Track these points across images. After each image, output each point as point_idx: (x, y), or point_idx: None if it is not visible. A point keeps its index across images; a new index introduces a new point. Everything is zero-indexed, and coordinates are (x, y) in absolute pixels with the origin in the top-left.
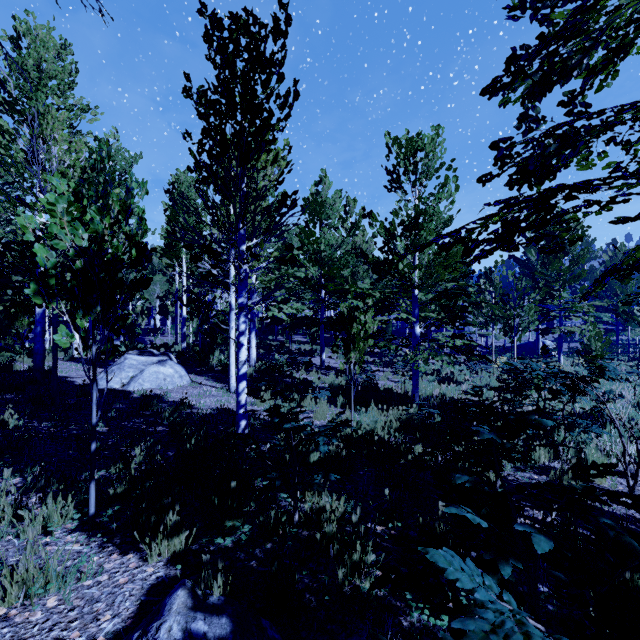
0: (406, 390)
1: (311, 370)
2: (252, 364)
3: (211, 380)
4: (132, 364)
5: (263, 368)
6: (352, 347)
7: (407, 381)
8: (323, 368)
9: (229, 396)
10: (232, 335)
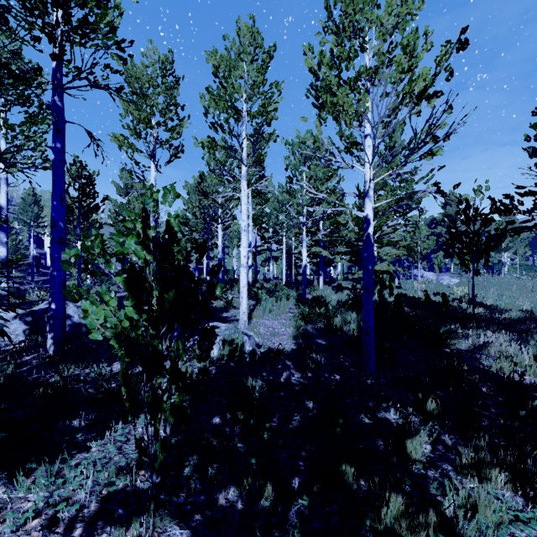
0: None
1: None
2: None
3: None
4: None
5: None
6: None
7: None
8: None
9: None
10: None
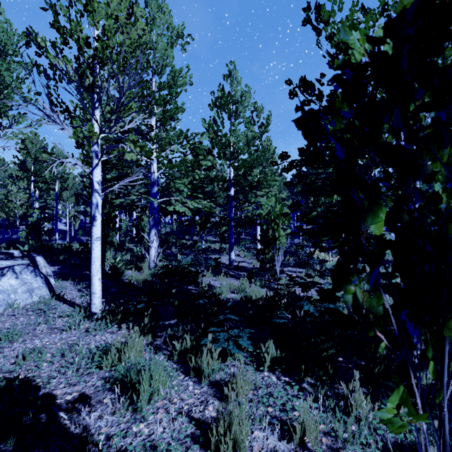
0: None
1: (219, 271)
2: (151, 266)
3: (85, 291)
4: None
5: (163, 271)
6: None
7: None
8: (232, 268)
9: (78, 330)
10: (95, 230)
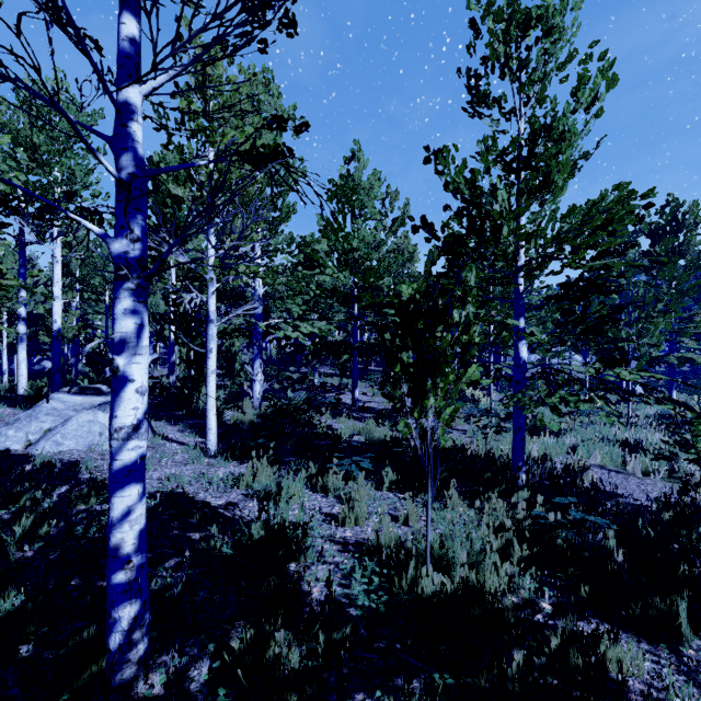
0: (488, 450)
1: (340, 413)
2: (256, 405)
3: (187, 431)
4: (54, 409)
5: (271, 411)
6: (430, 384)
7: (479, 431)
8: (356, 409)
9: (201, 463)
10: (211, 362)
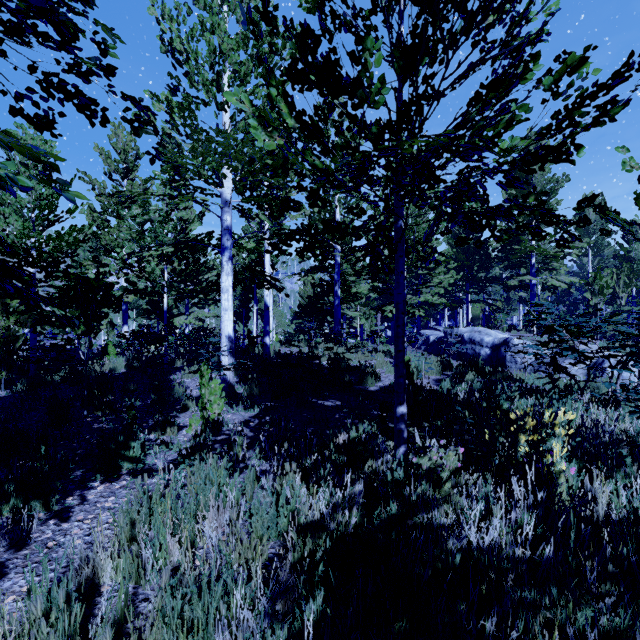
0: None
1: None
2: None
3: None
4: None
5: None
6: None
7: None
8: None
9: None
10: None
